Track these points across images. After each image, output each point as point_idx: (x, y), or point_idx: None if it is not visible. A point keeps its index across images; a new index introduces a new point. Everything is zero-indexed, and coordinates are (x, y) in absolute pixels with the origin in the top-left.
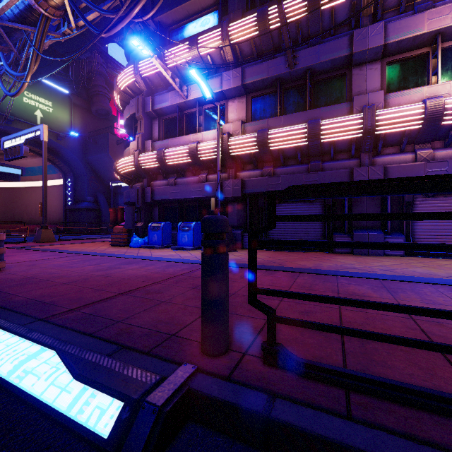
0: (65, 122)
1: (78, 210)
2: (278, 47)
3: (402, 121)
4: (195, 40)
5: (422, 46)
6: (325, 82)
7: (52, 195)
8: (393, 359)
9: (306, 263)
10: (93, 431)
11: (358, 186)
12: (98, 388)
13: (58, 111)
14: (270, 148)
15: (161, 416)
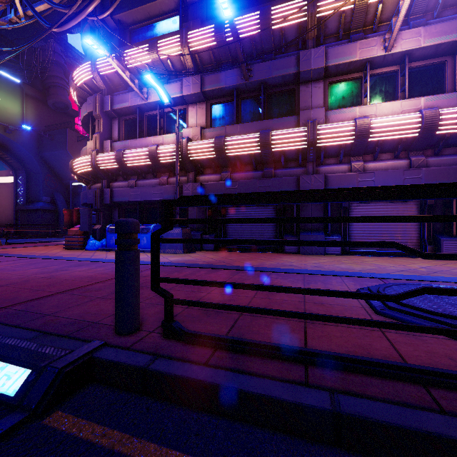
0: (15, 114)
1: (32, 210)
2: (236, 59)
3: (338, 136)
4: (155, 44)
5: (356, 71)
6: (277, 95)
7: (0, 194)
8: (266, 329)
9: (252, 262)
10: (3, 393)
11: (222, 198)
12: (12, 362)
13: (7, 102)
14: (227, 154)
15: (60, 375)
